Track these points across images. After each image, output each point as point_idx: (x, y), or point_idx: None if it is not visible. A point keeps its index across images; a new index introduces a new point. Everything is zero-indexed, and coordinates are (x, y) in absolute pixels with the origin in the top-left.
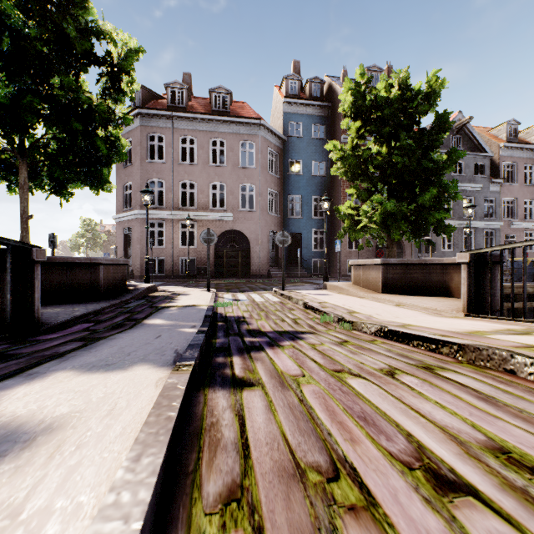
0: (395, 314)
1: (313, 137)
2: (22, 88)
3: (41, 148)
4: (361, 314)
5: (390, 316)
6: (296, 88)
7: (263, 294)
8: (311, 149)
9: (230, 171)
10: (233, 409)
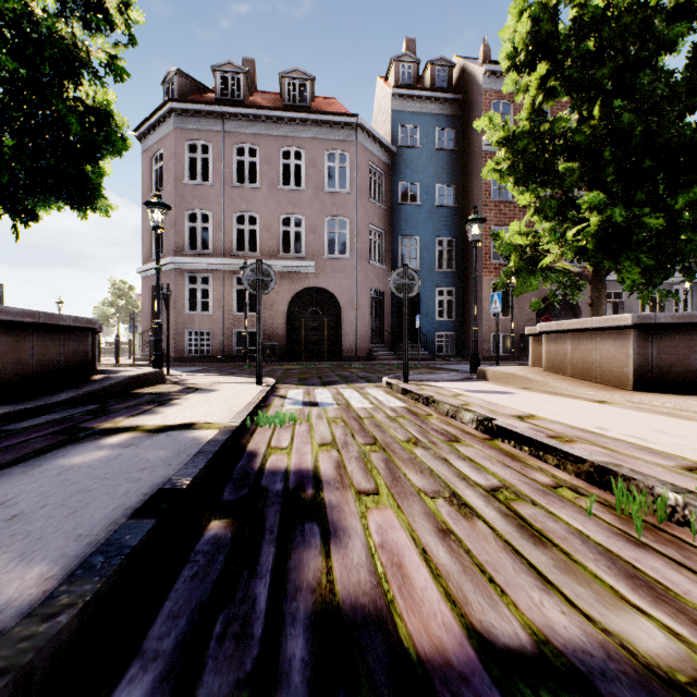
0: None
1: (437, 147)
2: None
3: None
4: None
5: None
6: (411, 75)
7: (365, 391)
8: (434, 166)
9: (311, 197)
10: None
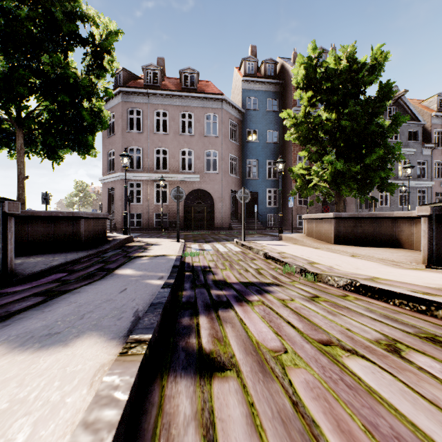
0: (354, 266)
1: (267, 109)
2: (15, 64)
3: (35, 118)
4: (321, 264)
5: (351, 267)
6: (253, 69)
7: (226, 245)
8: (266, 120)
9: (197, 139)
10: (199, 422)
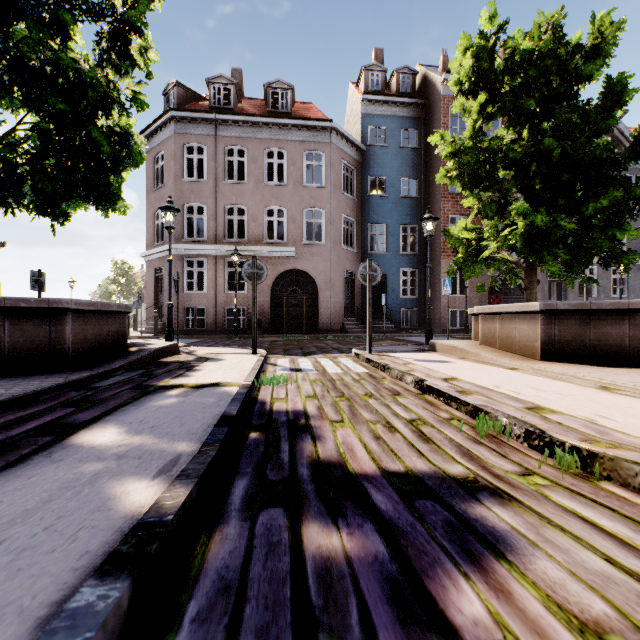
0: None
1: (401, 145)
2: None
3: (17, 145)
4: (564, 414)
5: None
6: (379, 82)
7: (338, 360)
8: (399, 162)
9: (292, 191)
10: None
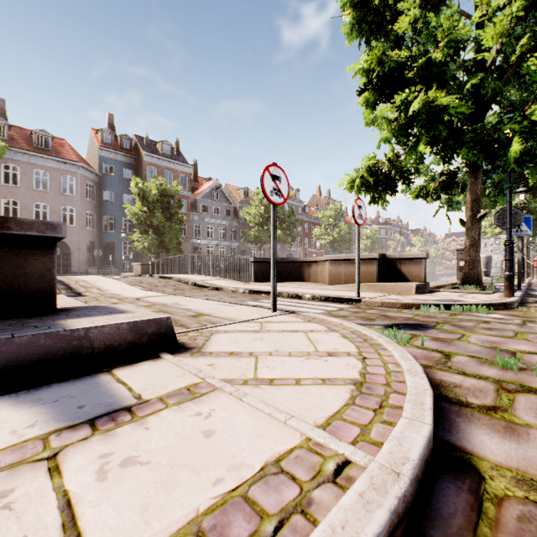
0: None
1: (124, 177)
2: None
3: None
4: None
5: None
6: (110, 139)
7: None
8: (122, 185)
9: (53, 196)
10: None
